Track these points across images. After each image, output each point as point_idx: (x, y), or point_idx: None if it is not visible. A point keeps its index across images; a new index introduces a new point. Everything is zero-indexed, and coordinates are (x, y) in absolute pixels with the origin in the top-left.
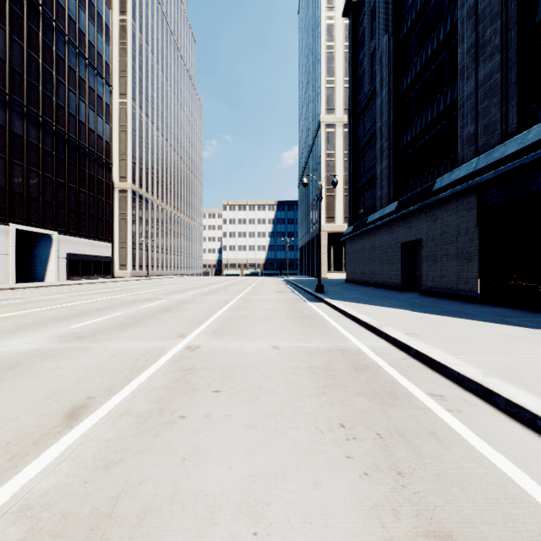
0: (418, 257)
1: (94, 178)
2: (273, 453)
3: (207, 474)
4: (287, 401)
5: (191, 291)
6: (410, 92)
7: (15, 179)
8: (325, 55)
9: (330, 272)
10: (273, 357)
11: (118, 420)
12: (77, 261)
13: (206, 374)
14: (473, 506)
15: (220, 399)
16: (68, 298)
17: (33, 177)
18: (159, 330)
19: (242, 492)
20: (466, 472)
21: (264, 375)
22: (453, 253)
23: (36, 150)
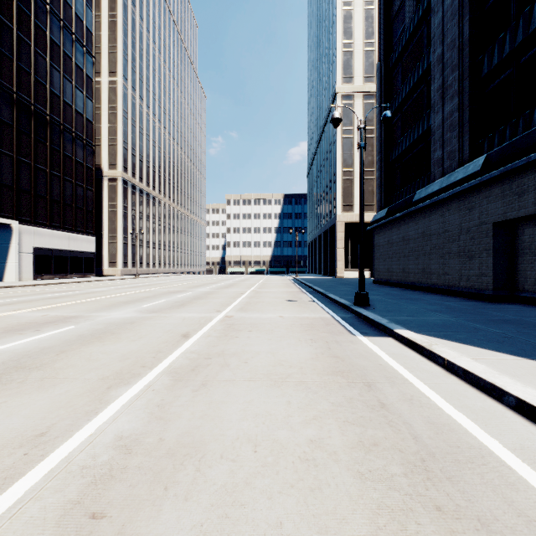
0: (528, 245)
1: (71, 161)
2: None
3: None
4: None
5: (159, 298)
6: None
7: None
8: (341, 13)
9: (347, 270)
10: None
11: None
12: (48, 257)
13: None
14: None
15: None
16: None
17: None
18: None
19: None
20: None
21: None
22: None
23: None
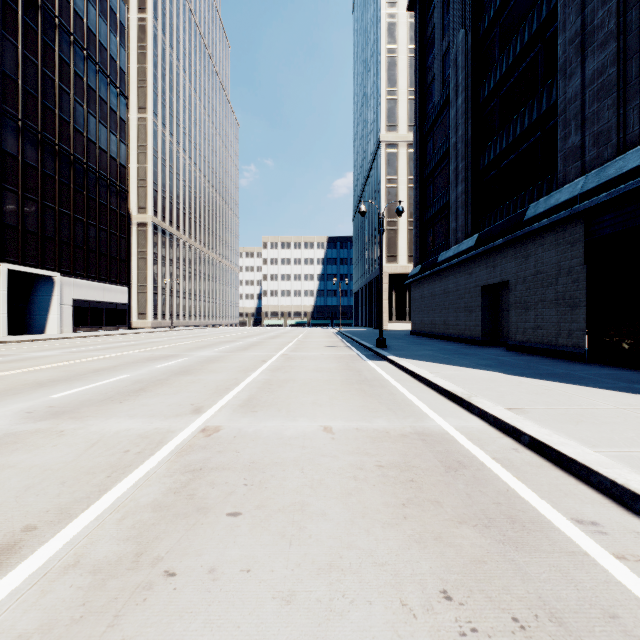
0: (504, 303)
1: (106, 209)
2: None
3: None
4: (348, 535)
5: (221, 345)
6: (493, 99)
7: (8, 209)
8: (385, 60)
9: (391, 322)
10: (324, 446)
11: (57, 582)
12: (85, 309)
13: (223, 479)
14: None
15: (238, 531)
16: (64, 356)
17: (30, 207)
18: (168, 402)
19: None
20: None
21: (310, 481)
22: (551, 298)
23: (34, 173)
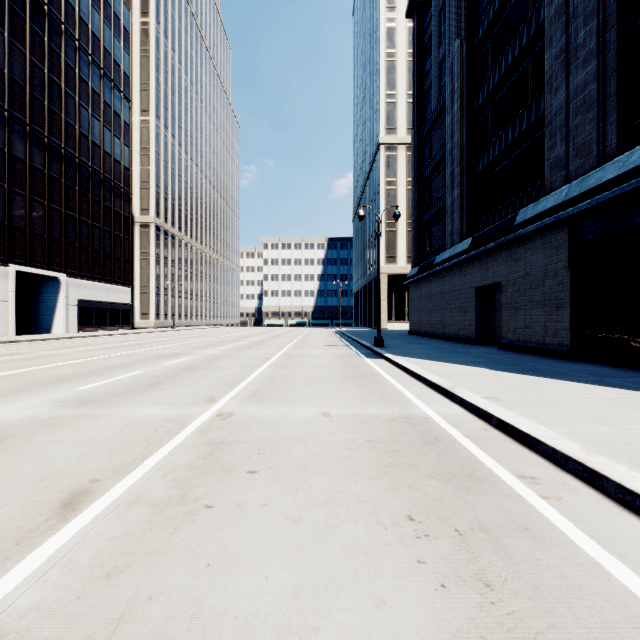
0: (497, 304)
1: (110, 211)
2: (323, 556)
3: (237, 586)
4: (341, 484)
5: (225, 344)
6: (486, 107)
7: (16, 211)
8: (384, 64)
9: (390, 322)
10: (323, 427)
11: (127, 511)
12: (90, 309)
13: (240, 450)
14: (587, 633)
15: (256, 482)
16: (77, 354)
17: (37, 209)
18: (184, 393)
19: (282, 612)
20: (573, 584)
21: (311, 451)
22: (539, 299)
23: (41, 176)
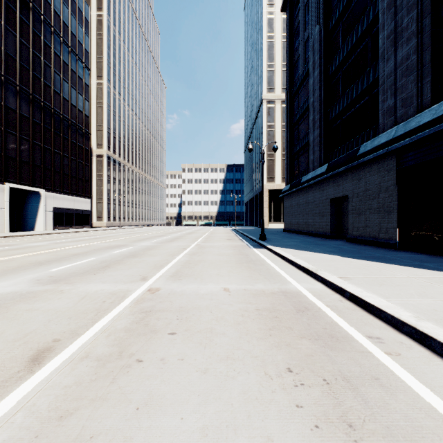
0: (345, 210)
1: (75, 145)
2: (224, 401)
3: (159, 427)
4: (237, 343)
5: (155, 239)
6: (338, 73)
7: (9, 146)
8: (266, 44)
9: (270, 223)
10: (224, 299)
11: (79, 364)
12: (61, 214)
13: (164, 316)
14: None
15: (175, 341)
16: (51, 245)
17: (24, 144)
18: (125, 274)
19: None
20: (416, 425)
21: (215, 317)
22: (375, 207)
23: (27, 121)
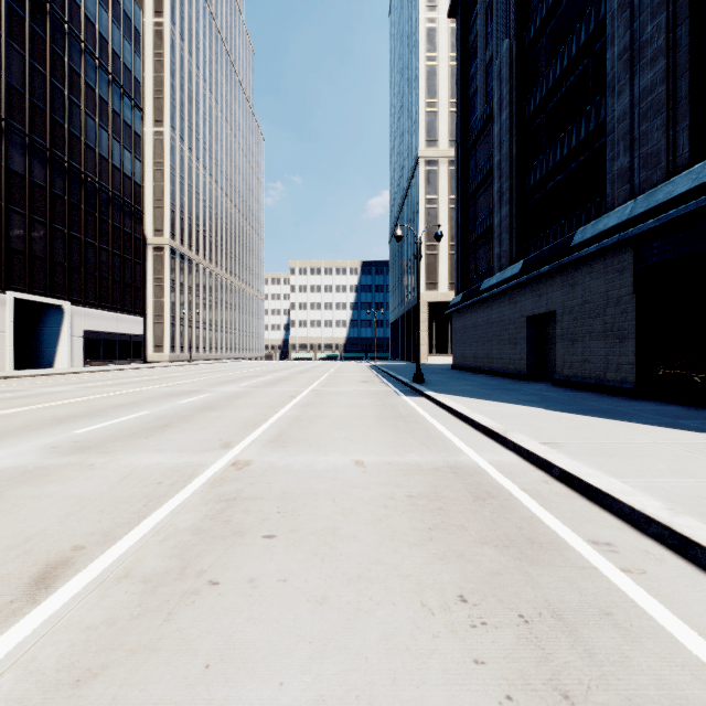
0: (551, 335)
1: (119, 232)
2: (354, 654)
3: (242, 699)
4: (376, 553)
5: (246, 380)
6: (539, 115)
7: (14, 232)
8: (424, 69)
9: (431, 355)
10: (355, 478)
11: (113, 589)
12: (97, 341)
13: (256, 508)
14: None
15: (274, 550)
16: (79, 391)
17: (38, 230)
18: (196, 438)
19: None
20: (676, 695)
21: (341, 509)
22: (599, 329)
23: (42, 193)
